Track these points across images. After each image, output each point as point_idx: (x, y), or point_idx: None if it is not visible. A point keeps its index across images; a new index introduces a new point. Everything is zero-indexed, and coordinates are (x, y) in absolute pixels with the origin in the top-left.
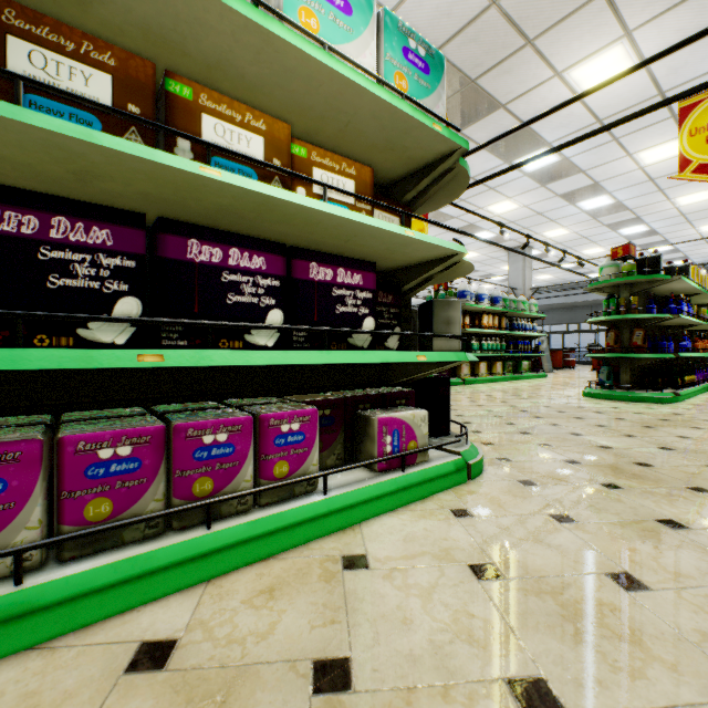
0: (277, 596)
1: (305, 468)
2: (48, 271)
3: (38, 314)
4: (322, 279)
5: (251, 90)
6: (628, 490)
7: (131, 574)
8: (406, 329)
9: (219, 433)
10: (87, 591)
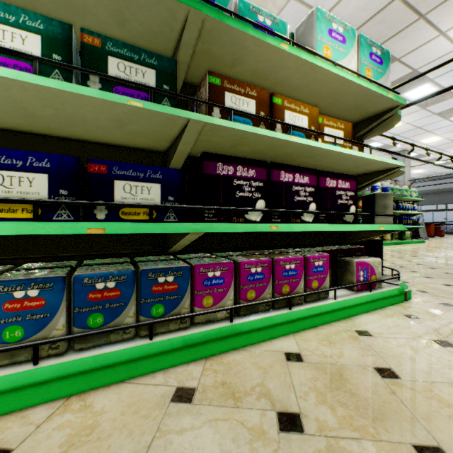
0: (333, 342)
1: (324, 285)
2: (236, 190)
3: (237, 209)
4: (331, 186)
5: (291, 90)
6: None
7: (268, 324)
8: None
9: (291, 264)
10: (255, 328)
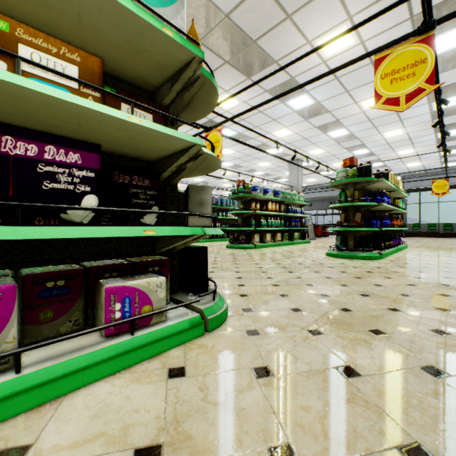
0: None
1: None
2: None
3: None
4: (22, 154)
5: None
6: (327, 336)
7: None
8: (173, 208)
9: None
10: None
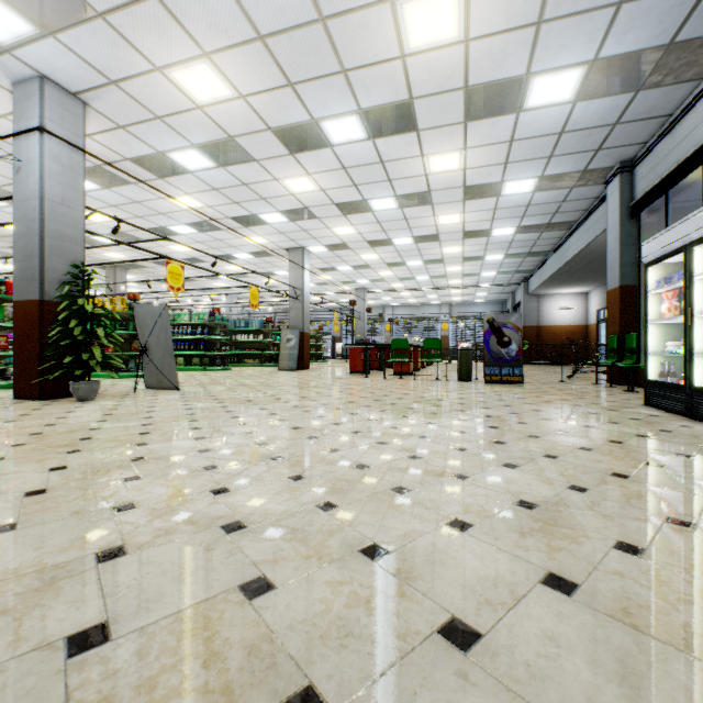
0: None
1: None
2: None
3: None
4: None
5: None
6: None
7: None
8: None
9: None
10: None
